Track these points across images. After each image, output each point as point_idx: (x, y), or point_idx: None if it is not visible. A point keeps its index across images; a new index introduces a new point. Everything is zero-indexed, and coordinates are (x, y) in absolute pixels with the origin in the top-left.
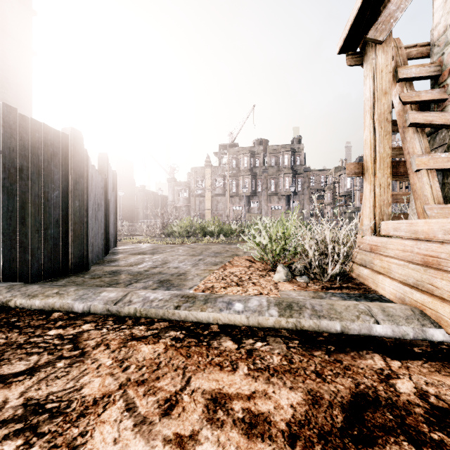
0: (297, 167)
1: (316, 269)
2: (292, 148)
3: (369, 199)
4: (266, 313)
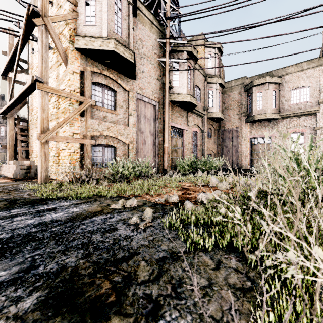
0: None
1: None
2: None
3: (8, 155)
4: None
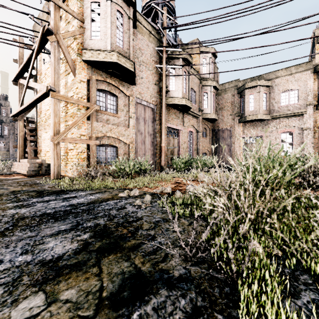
0: (3, 117)
1: (2, 170)
2: None
3: (18, 154)
4: None
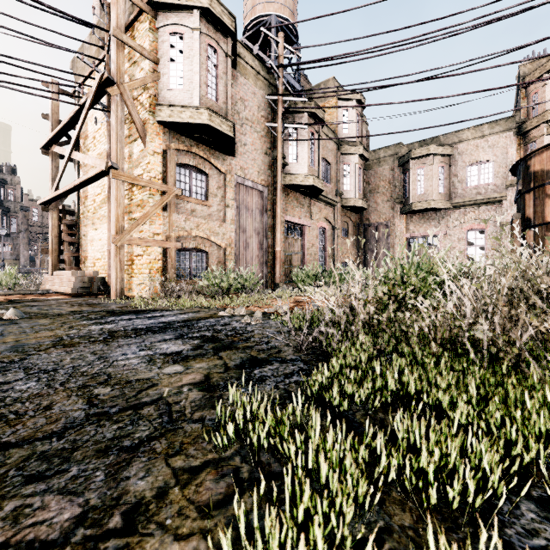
0: (9, 203)
1: (27, 288)
2: (1, 178)
3: (51, 263)
4: (10, 291)
